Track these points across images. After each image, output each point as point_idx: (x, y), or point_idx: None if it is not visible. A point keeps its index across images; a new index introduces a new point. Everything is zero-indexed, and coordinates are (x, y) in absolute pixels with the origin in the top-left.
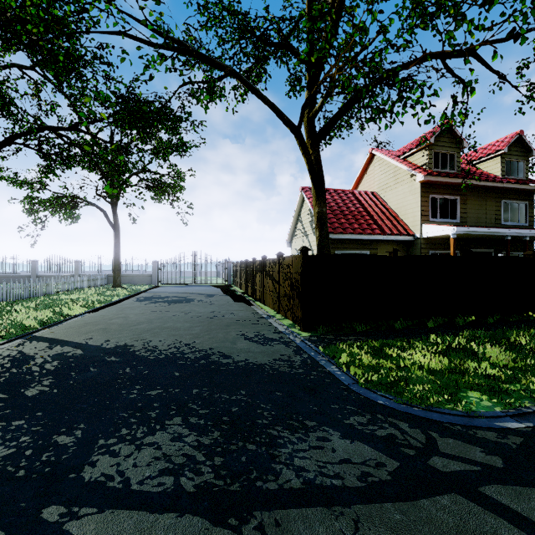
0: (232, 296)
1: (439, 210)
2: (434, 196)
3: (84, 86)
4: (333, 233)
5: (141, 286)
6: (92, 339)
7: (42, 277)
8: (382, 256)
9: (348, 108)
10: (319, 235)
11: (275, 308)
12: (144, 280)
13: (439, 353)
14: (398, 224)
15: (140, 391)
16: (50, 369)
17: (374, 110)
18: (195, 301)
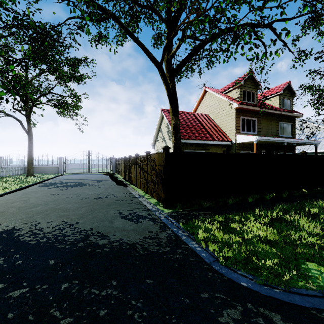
0: (115, 181)
1: (246, 126)
2: (243, 118)
3: None
4: (183, 139)
5: (50, 174)
6: None
7: None
8: (219, 153)
9: (194, 54)
10: (175, 139)
11: (144, 190)
12: (52, 170)
13: (267, 224)
14: (222, 134)
15: (1, 293)
16: None
17: (215, 50)
18: (87, 185)
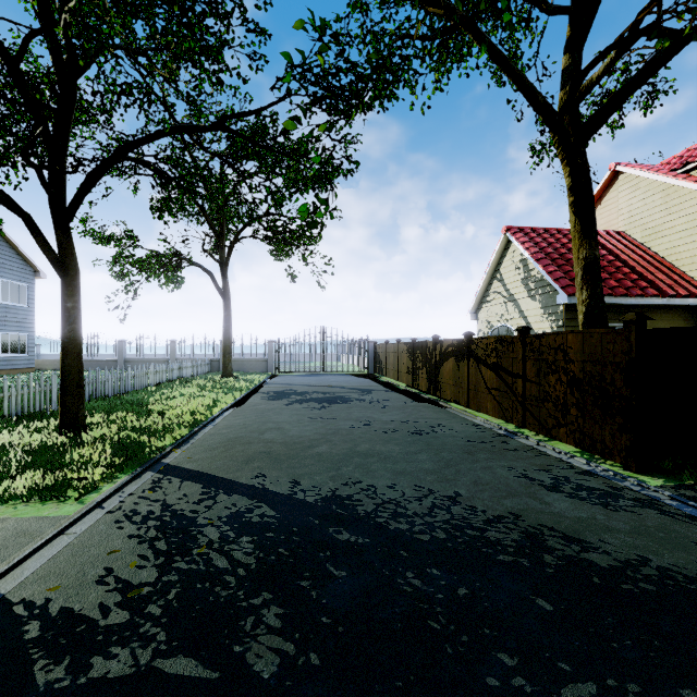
0: (399, 392)
1: None
2: None
3: (222, 69)
4: None
5: (255, 374)
6: (266, 478)
7: (130, 362)
8: None
9: (647, 75)
10: (589, 296)
11: (508, 418)
12: (257, 366)
13: None
14: (681, 279)
15: (536, 684)
16: (248, 563)
17: None
18: (353, 400)
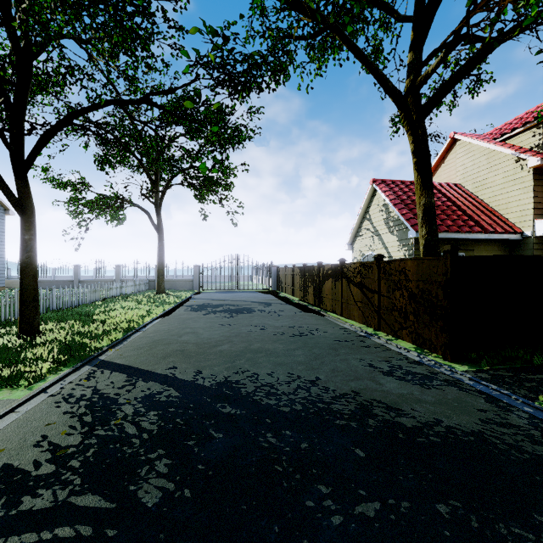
0: (292, 305)
1: None
2: None
3: (149, 56)
4: None
5: (183, 292)
6: (177, 369)
7: (84, 282)
8: None
9: (468, 70)
10: (427, 232)
11: (368, 323)
12: (185, 285)
13: None
14: (499, 220)
15: (339, 504)
16: (151, 430)
17: None
18: (256, 311)
